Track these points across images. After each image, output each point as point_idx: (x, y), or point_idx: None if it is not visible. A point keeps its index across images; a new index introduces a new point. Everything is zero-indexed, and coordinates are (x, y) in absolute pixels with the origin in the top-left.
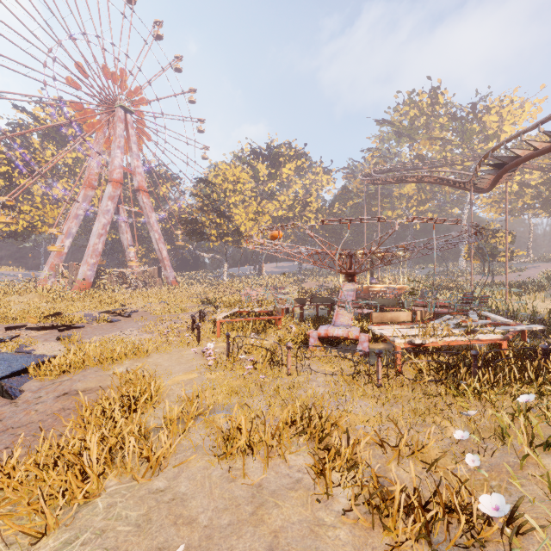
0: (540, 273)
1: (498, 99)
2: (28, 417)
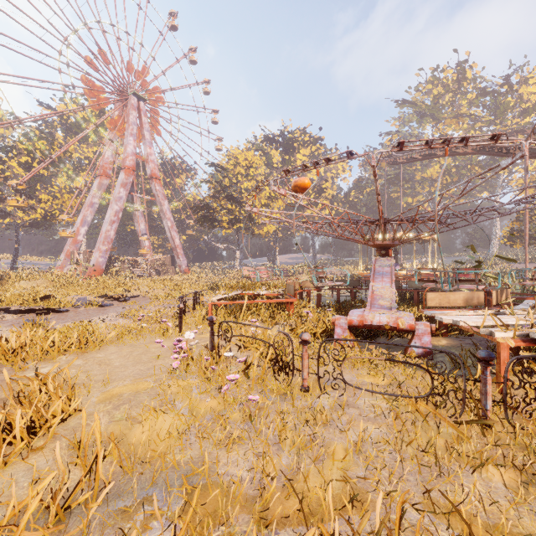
0: None
1: None
2: None
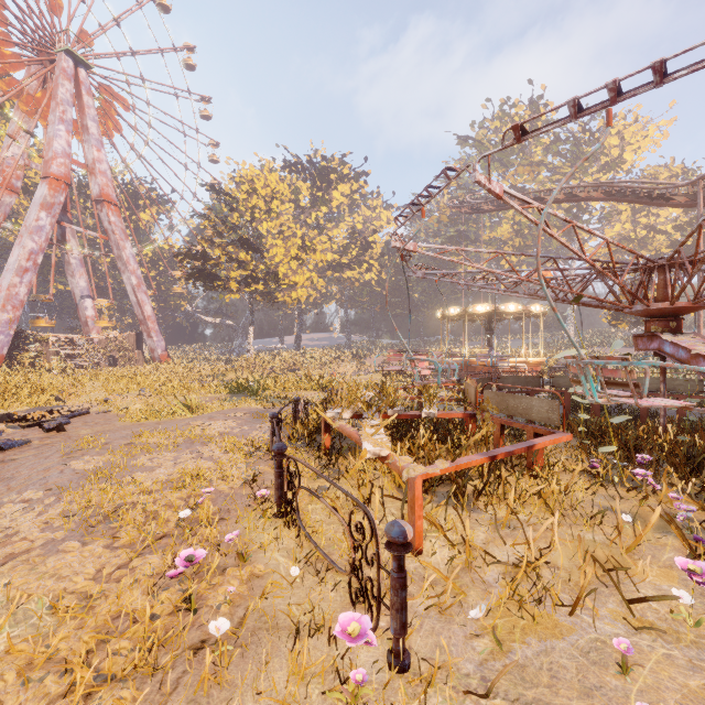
0: None
1: (622, 114)
2: None
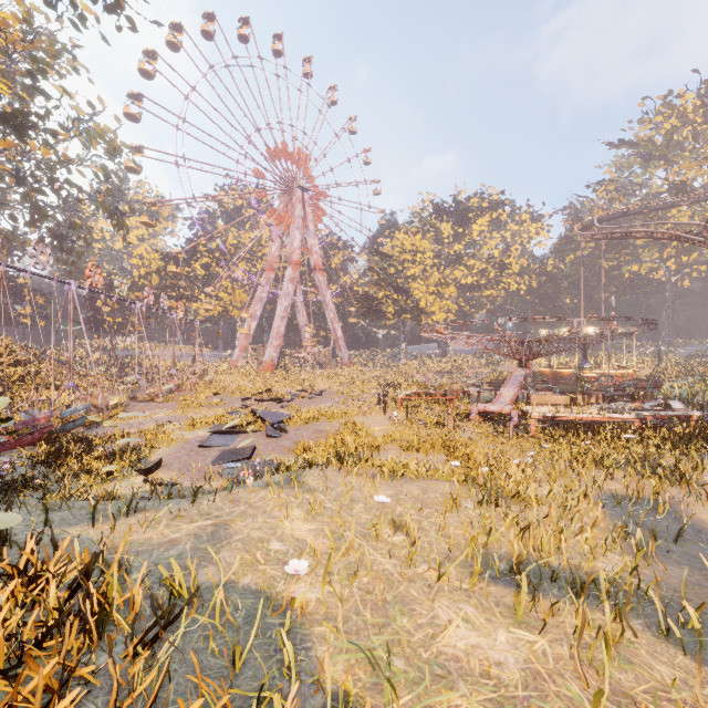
0: None
1: None
2: (303, 439)
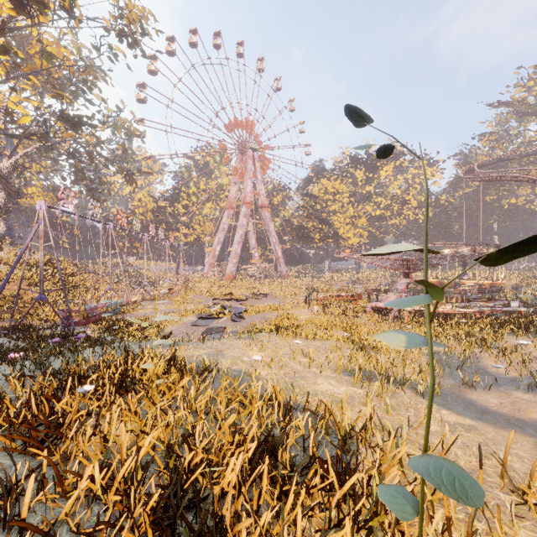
0: None
1: None
2: (255, 322)
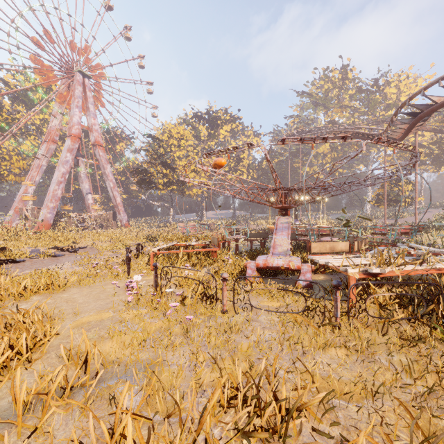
0: (433, 216)
1: (397, 74)
2: None
